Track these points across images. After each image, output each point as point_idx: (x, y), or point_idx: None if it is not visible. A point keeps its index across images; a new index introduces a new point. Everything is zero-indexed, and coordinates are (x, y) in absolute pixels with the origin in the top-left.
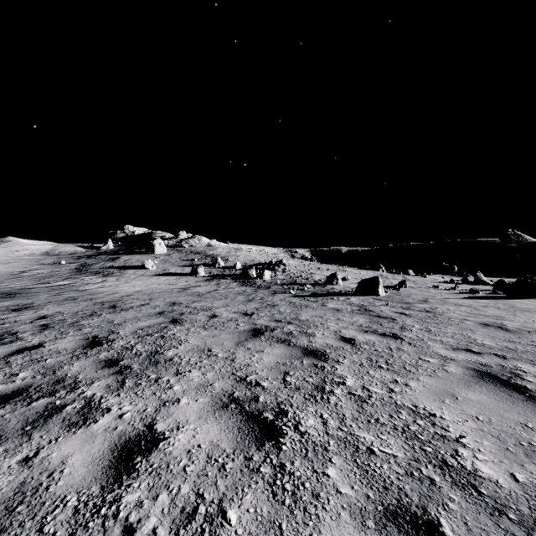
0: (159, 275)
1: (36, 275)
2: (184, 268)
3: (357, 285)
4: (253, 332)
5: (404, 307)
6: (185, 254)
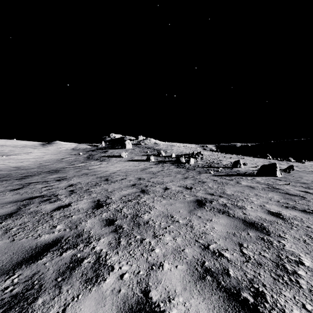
0: (129, 161)
1: (68, 160)
2: (142, 157)
3: (254, 168)
4: (197, 202)
5: (304, 187)
6: (142, 148)
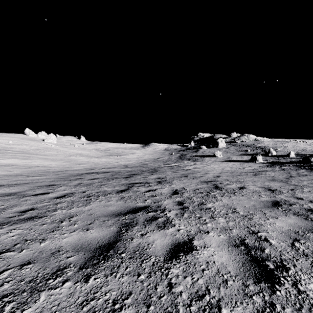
0: (226, 161)
1: (163, 160)
2: (242, 156)
3: None
4: None
5: None
6: (239, 147)
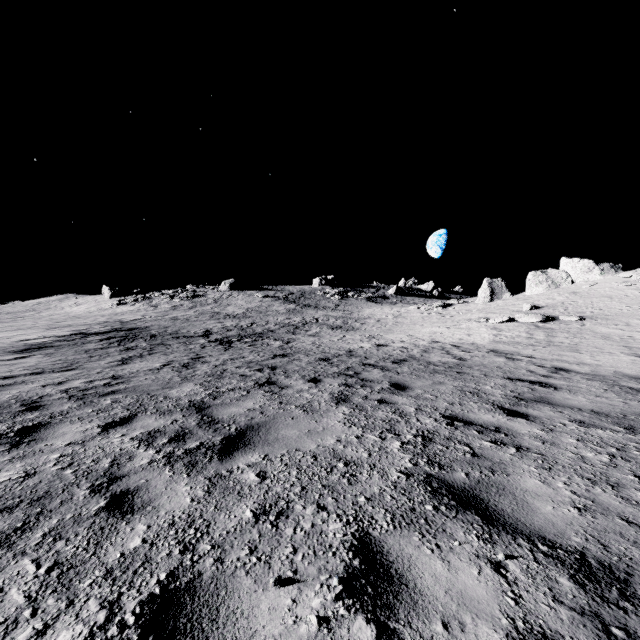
0: None
1: None
2: None
3: None
4: None
5: None
6: None
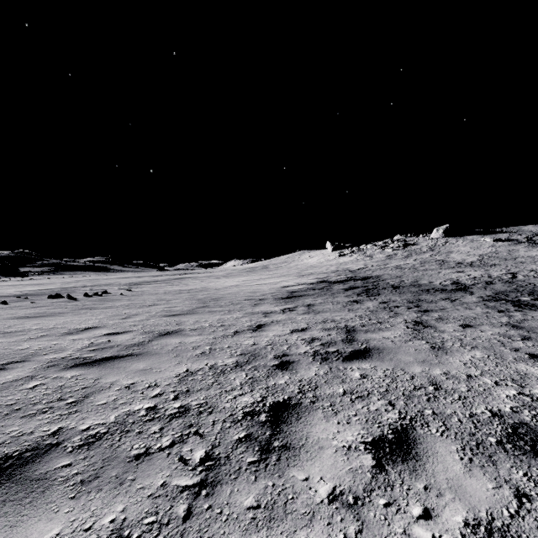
0: None
1: None
2: None
3: None
4: None
5: None
6: None
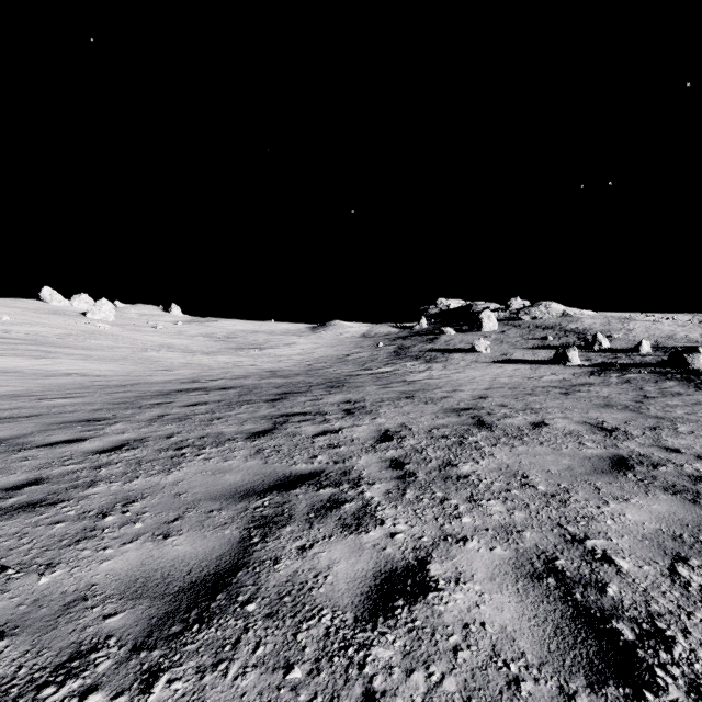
0: (500, 363)
1: (358, 360)
2: (535, 351)
3: None
4: None
5: None
6: (527, 330)
